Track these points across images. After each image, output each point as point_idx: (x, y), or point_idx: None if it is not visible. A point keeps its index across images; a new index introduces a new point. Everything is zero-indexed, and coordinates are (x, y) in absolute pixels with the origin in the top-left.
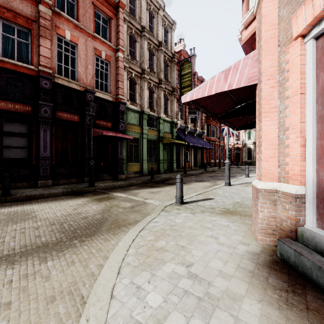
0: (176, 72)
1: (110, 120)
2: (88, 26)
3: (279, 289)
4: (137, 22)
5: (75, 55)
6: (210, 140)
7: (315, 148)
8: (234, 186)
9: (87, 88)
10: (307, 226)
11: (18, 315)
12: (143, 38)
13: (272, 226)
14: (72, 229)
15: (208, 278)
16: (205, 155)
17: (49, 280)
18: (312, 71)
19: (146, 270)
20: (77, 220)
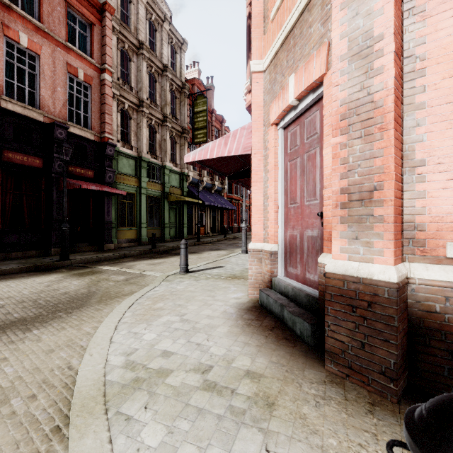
0: (187, 108)
1: (91, 168)
2: (57, 30)
3: (248, 319)
4: (133, 35)
5: (35, 70)
6: (232, 198)
7: (283, 214)
8: None
9: (55, 119)
10: (278, 276)
11: (20, 362)
12: (141, 58)
13: (258, 280)
14: (52, 304)
15: (197, 320)
16: (226, 217)
17: (42, 341)
18: (281, 153)
19: (143, 323)
20: (55, 296)
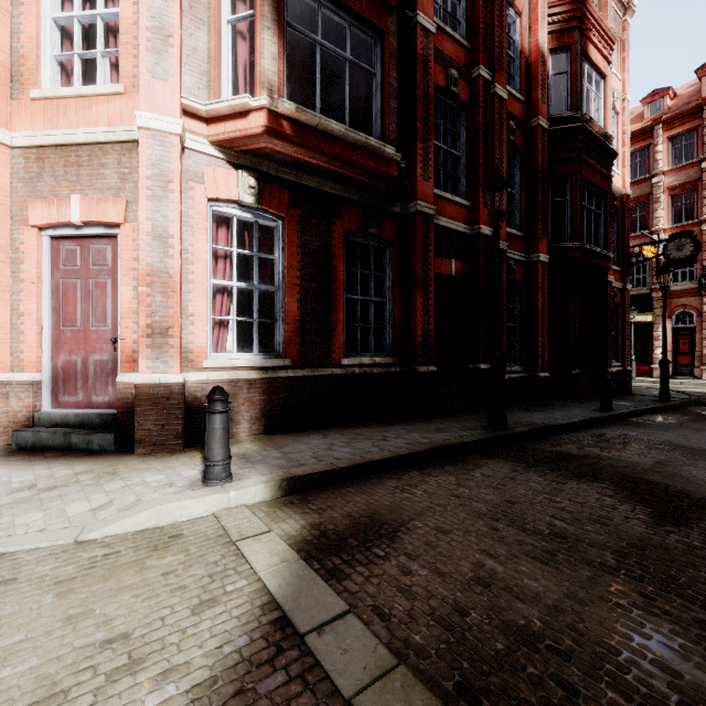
0: None
1: None
2: None
3: (22, 459)
4: None
5: None
6: None
7: (52, 337)
8: None
9: None
10: (44, 410)
11: None
12: None
13: (3, 423)
14: None
15: None
16: None
17: None
18: (49, 266)
19: None
20: None
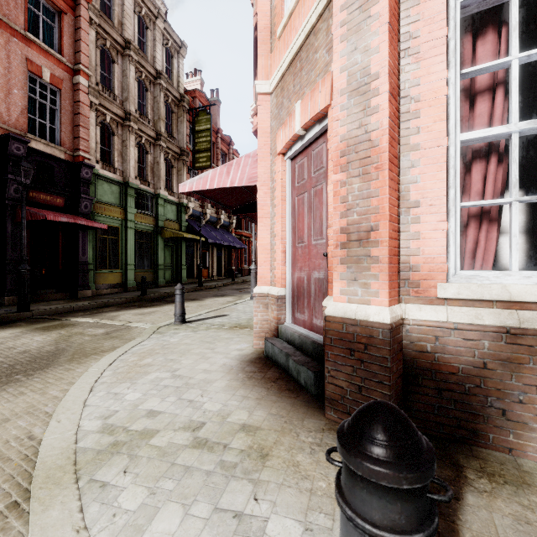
0: (187, 125)
1: (60, 194)
2: (12, 15)
3: (250, 372)
4: (117, 30)
5: None
6: (242, 235)
7: (291, 254)
8: None
9: (10, 130)
10: (286, 323)
11: None
12: (127, 60)
13: (264, 329)
14: (6, 366)
15: (191, 375)
16: (235, 257)
17: None
18: (288, 187)
19: (126, 382)
20: (11, 356)
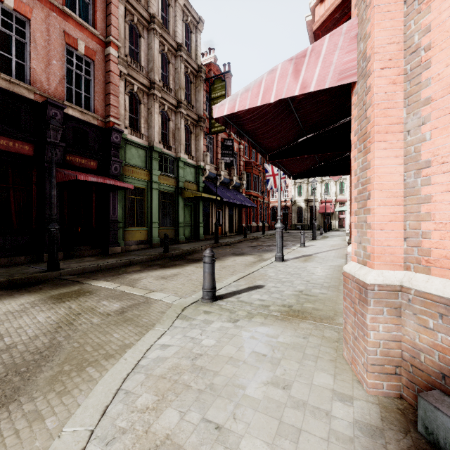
0: (203, 94)
1: (93, 157)
2: None
3: None
4: (143, 6)
5: (25, 38)
6: (251, 195)
7: None
8: (288, 262)
9: (49, 98)
10: None
11: None
12: (152, 33)
13: (393, 357)
14: None
15: None
16: (245, 215)
17: None
18: None
19: None
20: None
